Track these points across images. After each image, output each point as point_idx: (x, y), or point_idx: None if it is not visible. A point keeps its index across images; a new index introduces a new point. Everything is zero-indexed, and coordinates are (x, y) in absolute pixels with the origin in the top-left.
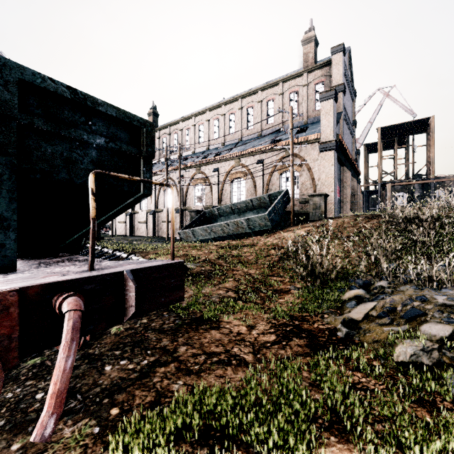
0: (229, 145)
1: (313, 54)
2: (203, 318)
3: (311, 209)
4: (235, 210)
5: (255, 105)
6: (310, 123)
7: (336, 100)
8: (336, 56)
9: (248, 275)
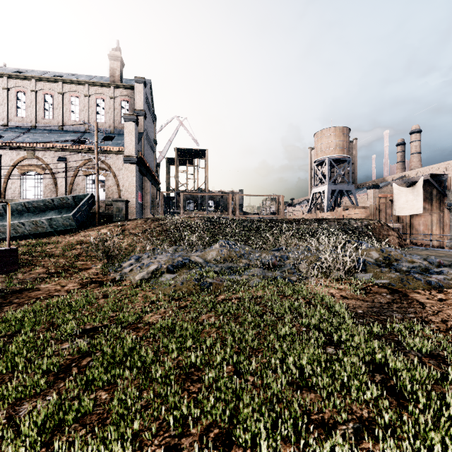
0: (16, 128)
1: (120, 73)
2: (23, 289)
3: (114, 212)
4: (31, 208)
5: (55, 94)
6: (117, 133)
7: (138, 124)
8: (139, 85)
9: (57, 263)
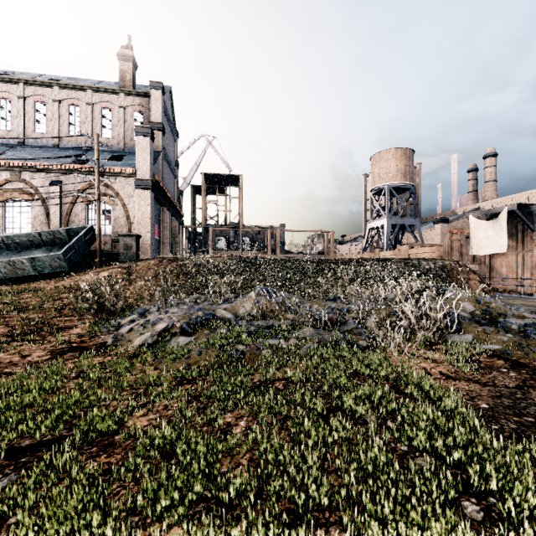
0: None
1: (132, 77)
2: None
3: (121, 249)
4: (12, 245)
5: (50, 102)
6: (127, 151)
7: (153, 139)
8: (155, 92)
9: (28, 320)
